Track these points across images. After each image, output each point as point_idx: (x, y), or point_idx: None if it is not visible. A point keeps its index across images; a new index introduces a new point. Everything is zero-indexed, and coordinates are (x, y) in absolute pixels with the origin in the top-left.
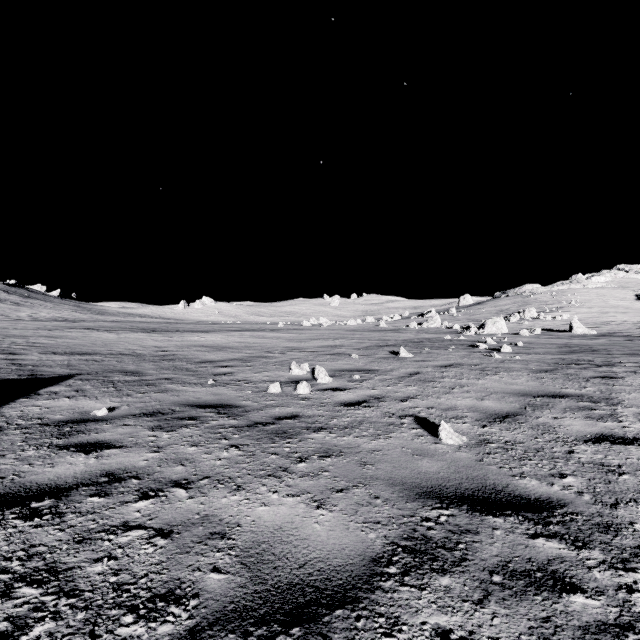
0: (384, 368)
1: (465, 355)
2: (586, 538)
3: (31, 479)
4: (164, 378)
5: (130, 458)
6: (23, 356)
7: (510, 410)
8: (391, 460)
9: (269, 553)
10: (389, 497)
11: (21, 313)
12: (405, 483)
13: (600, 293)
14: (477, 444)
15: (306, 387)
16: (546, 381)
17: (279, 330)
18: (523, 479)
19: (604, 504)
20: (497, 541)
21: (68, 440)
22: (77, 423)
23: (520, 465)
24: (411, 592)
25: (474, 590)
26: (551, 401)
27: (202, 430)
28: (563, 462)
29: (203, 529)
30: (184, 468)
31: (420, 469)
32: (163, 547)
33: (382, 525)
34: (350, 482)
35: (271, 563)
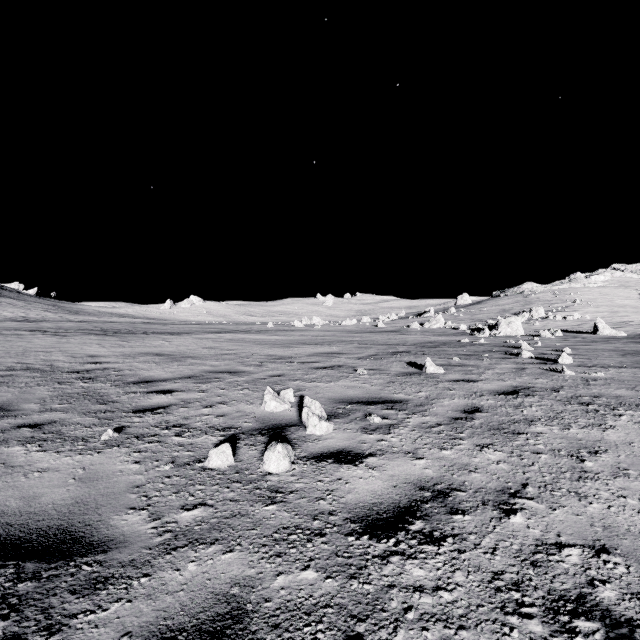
0: (414, 396)
1: (517, 369)
2: None
3: None
4: (31, 424)
5: None
6: None
7: None
8: None
9: None
10: None
11: None
12: None
13: (603, 292)
14: None
15: (282, 457)
16: None
17: (266, 331)
18: None
19: None
20: None
21: None
22: None
23: None
24: None
25: None
26: None
27: None
28: None
29: None
30: None
31: None
32: None
33: None
34: None
35: None
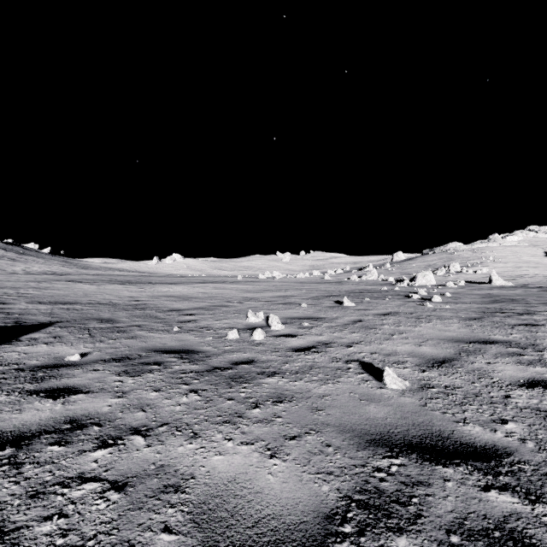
0: (330, 316)
1: (401, 304)
2: (538, 490)
3: None
4: (135, 325)
5: (95, 404)
6: (12, 305)
7: (446, 355)
8: (340, 405)
9: (222, 509)
10: (340, 445)
11: (16, 267)
12: (355, 430)
13: (514, 250)
14: (419, 389)
15: (261, 334)
16: (475, 328)
17: (238, 282)
18: (467, 425)
19: None
20: (450, 494)
21: (39, 385)
22: (50, 368)
23: (462, 410)
24: None
25: None
26: (482, 347)
27: (165, 375)
28: (502, 407)
29: (157, 481)
30: (145, 414)
31: (368, 415)
32: (116, 502)
33: (335, 476)
34: (302, 429)
35: (224, 521)
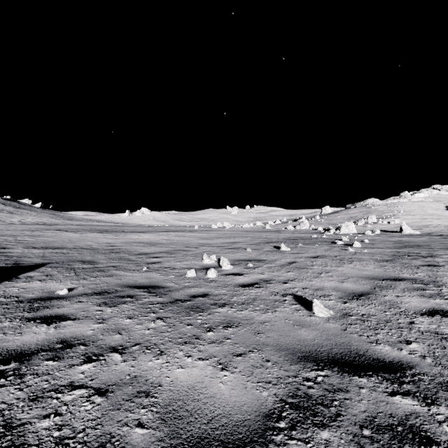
0: (270, 258)
1: (328, 249)
2: (433, 395)
3: (3, 346)
4: (111, 266)
5: (80, 328)
6: (11, 250)
7: (363, 290)
8: (277, 329)
9: (183, 410)
10: (277, 360)
11: (13, 219)
12: (289, 348)
13: (421, 205)
14: (341, 316)
15: (214, 273)
16: (388, 268)
17: (195, 231)
18: (378, 345)
19: (443, 366)
20: (364, 398)
21: (36, 314)
22: (44, 300)
23: (375, 333)
24: (298, 445)
25: (349, 443)
26: (393, 283)
27: (136, 306)
28: (407, 331)
29: (132, 388)
30: (121, 336)
31: (300, 337)
32: (99, 404)
33: (272, 384)
34: (247, 348)
35: (185, 419)
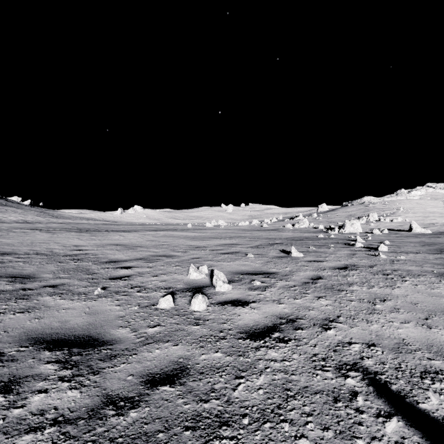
0: (282, 270)
1: (350, 254)
2: None
3: None
4: (51, 285)
5: None
6: None
7: None
8: None
9: None
10: None
11: None
12: None
13: (419, 203)
14: None
15: (202, 302)
16: None
17: (187, 230)
18: None
19: None
20: None
21: None
22: None
23: None
24: None
25: None
26: None
27: None
28: None
29: None
30: None
31: None
32: None
33: None
34: None
35: None
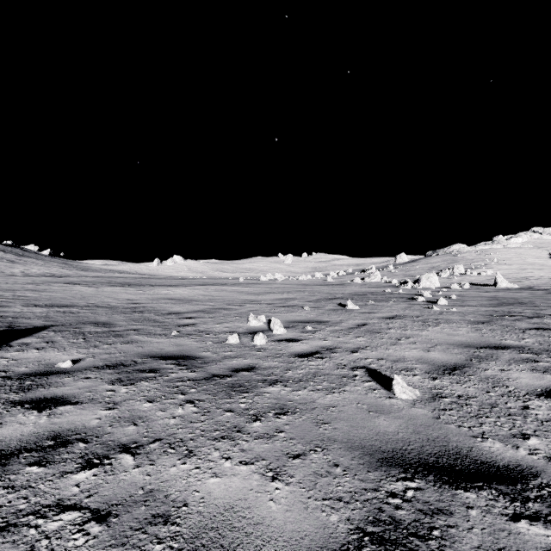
0: (334, 319)
1: (406, 307)
2: None
3: None
4: (132, 329)
5: (83, 416)
6: (6, 308)
7: (457, 362)
8: (347, 418)
9: (217, 545)
10: (349, 465)
11: (15, 269)
12: (364, 446)
13: (518, 252)
14: (431, 399)
15: (262, 338)
16: (485, 332)
17: (239, 284)
18: (486, 441)
19: None
20: (475, 525)
21: (25, 395)
22: (39, 376)
23: (479, 423)
24: None
25: None
26: (494, 352)
27: (160, 383)
28: (521, 420)
29: (145, 510)
30: (136, 428)
31: (378, 429)
32: (96, 537)
33: (344, 503)
34: (307, 445)
35: None
